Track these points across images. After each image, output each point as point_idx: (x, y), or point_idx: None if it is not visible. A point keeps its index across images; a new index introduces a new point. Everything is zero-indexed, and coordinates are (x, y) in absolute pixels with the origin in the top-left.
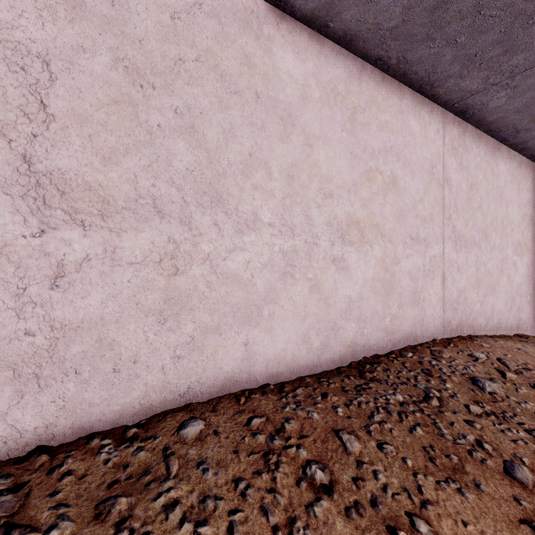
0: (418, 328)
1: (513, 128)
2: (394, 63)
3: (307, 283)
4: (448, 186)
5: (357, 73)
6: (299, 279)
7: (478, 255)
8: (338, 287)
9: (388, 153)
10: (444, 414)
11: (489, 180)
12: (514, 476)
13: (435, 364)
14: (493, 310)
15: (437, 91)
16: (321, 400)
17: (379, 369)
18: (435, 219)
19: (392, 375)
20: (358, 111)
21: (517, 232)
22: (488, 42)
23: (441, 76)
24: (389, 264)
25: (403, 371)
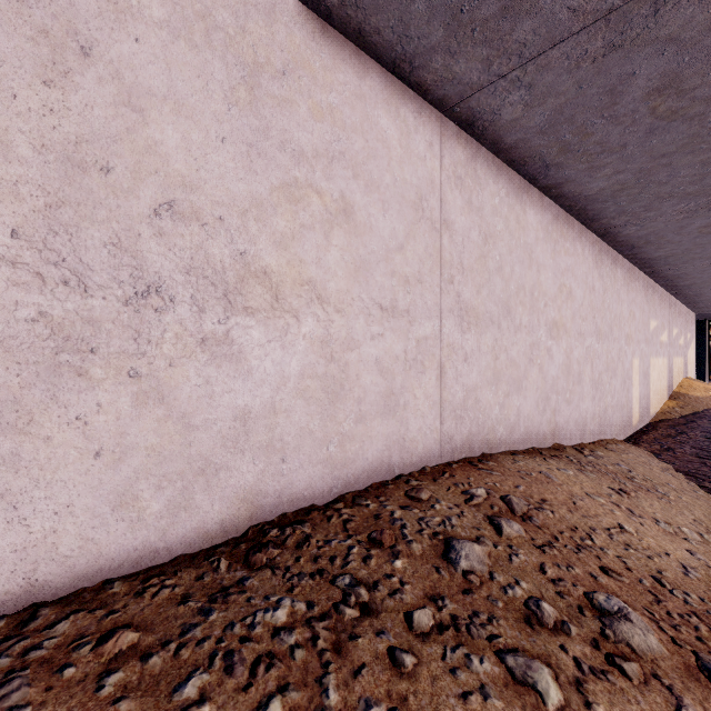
0: (395, 451)
1: (541, 160)
2: (335, 1)
3: (127, 387)
4: (449, 233)
5: (264, 3)
6: (104, 379)
7: (497, 337)
8: (215, 393)
9: (334, 161)
10: (356, 644)
11: (513, 232)
12: None
13: (398, 517)
14: (519, 415)
15: (423, 77)
16: (87, 654)
17: (291, 542)
18: (427, 280)
19: (307, 553)
20: (266, 73)
21: (553, 308)
22: None
23: (421, 46)
24: (336, 350)
25: (334, 540)
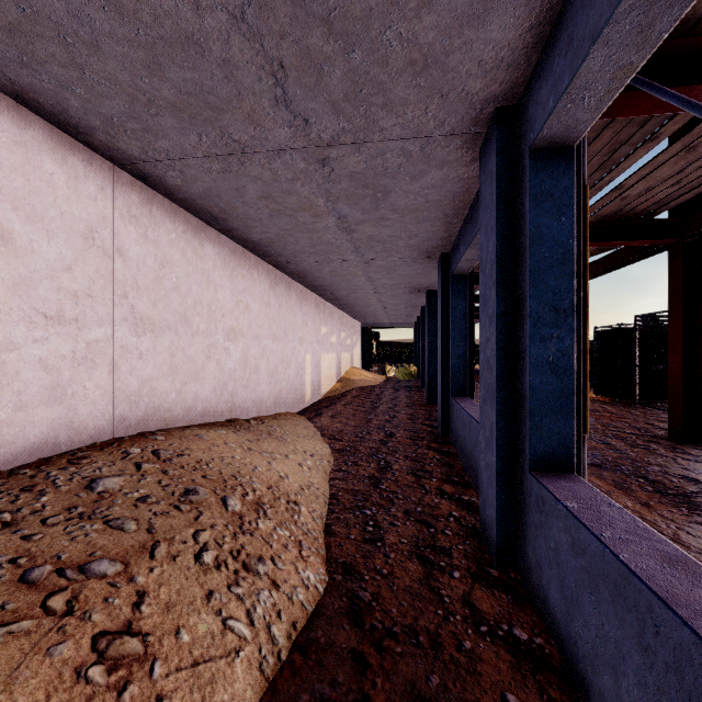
0: (62, 432)
1: (210, 213)
2: None
3: None
4: (123, 259)
5: None
6: None
7: (174, 340)
8: None
9: None
10: None
11: (191, 260)
12: (29, 579)
13: (54, 475)
14: (197, 398)
15: (90, 140)
16: None
17: None
18: (99, 295)
19: None
20: None
21: (231, 318)
22: (118, 110)
23: (83, 123)
24: None
25: None
